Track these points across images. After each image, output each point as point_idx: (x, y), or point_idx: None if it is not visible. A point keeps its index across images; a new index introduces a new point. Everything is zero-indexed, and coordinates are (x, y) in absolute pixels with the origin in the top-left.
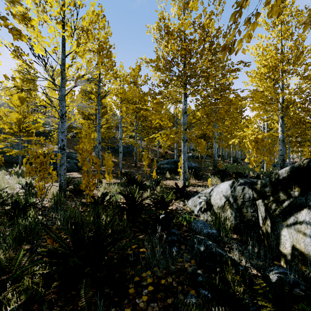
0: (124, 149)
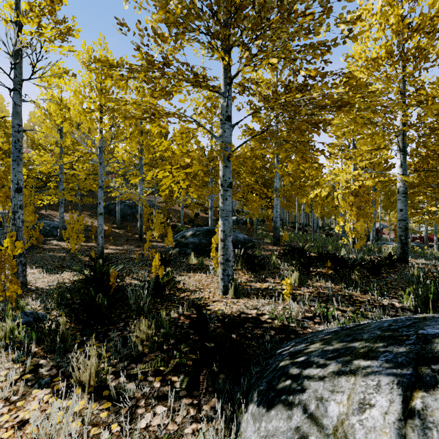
0: (125, 209)
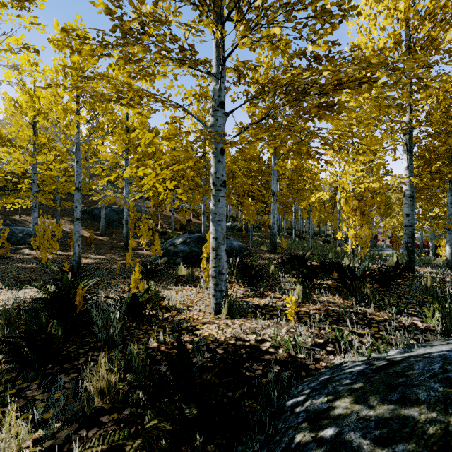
0: (110, 214)
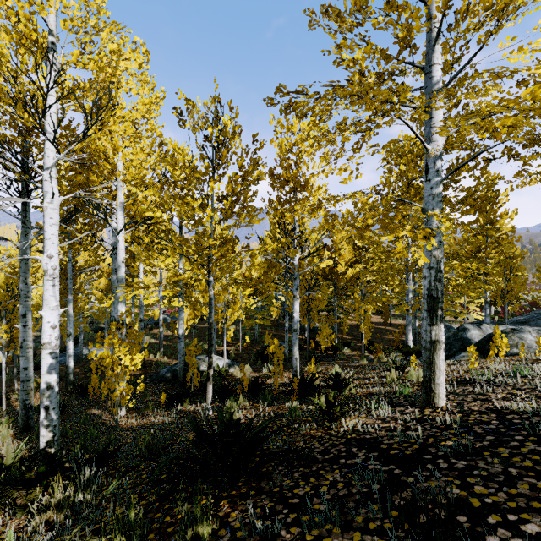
0: None
